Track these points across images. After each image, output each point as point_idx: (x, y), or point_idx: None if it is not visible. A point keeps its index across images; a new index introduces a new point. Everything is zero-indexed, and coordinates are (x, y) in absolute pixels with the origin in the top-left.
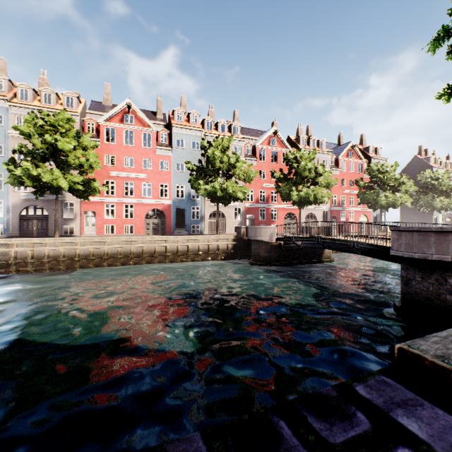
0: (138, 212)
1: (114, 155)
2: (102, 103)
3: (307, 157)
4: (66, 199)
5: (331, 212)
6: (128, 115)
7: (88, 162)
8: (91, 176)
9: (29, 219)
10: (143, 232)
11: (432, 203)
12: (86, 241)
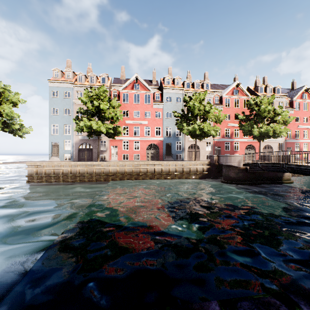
0: (142, 146)
1: (127, 110)
2: (120, 78)
3: (266, 102)
4: (102, 139)
5: (286, 143)
6: (136, 84)
7: (116, 116)
8: (115, 124)
9: (83, 151)
10: (145, 158)
11: None
12: (115, 164)
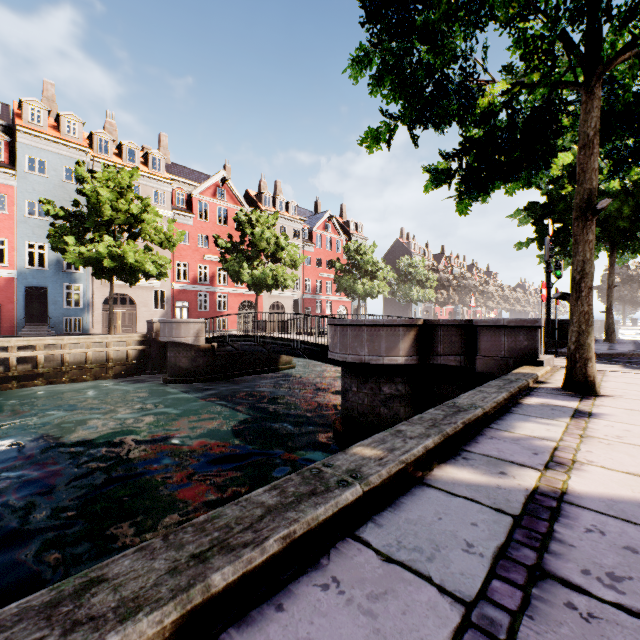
0: None
1: None
2: None
3: (265, 222)
4: None
5: (304, 301)
6: None
7: None
8: None
9: None
10: None
11: (410, 294)
12: None
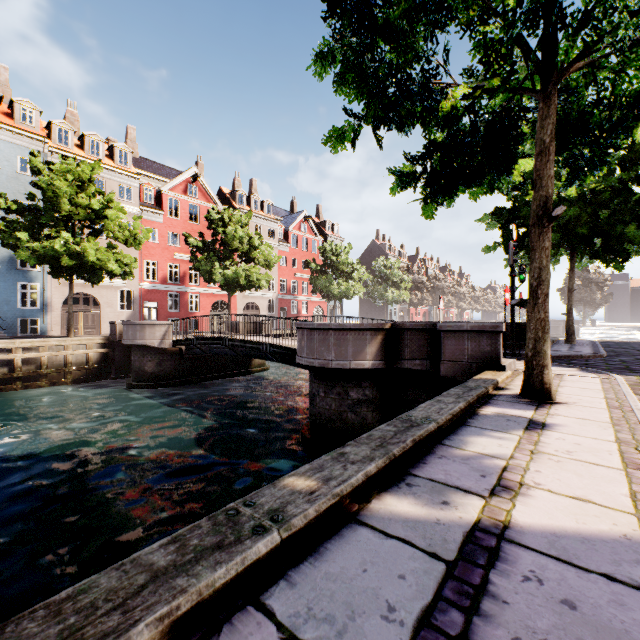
0: None
1: None
2: None
3: (238, 221)
4: None
5: (280, 301)
6: None
7: None
8: None
9: None
10: None
11: (385, 295)
12: None
